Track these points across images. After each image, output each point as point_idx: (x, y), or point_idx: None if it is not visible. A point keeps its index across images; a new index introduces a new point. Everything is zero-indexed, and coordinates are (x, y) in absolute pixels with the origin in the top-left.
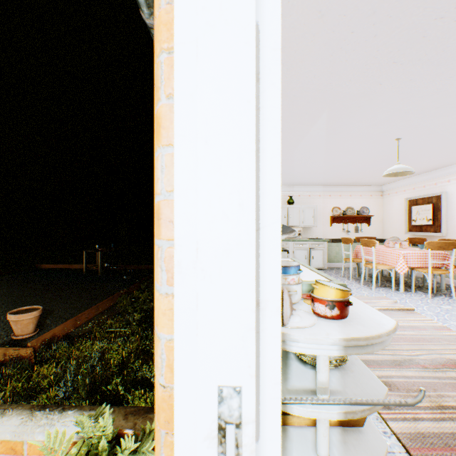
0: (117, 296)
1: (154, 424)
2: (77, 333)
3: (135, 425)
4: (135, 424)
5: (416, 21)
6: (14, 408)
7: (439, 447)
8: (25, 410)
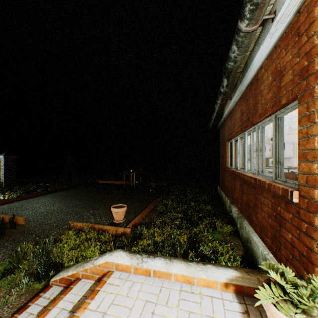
0: (155, 202)
1: (314, 277)
2: (144, 222)
3: (258, 279)
4: (258, 278)
5: None
6: (174, 259)
7: None
8: (181, 261)
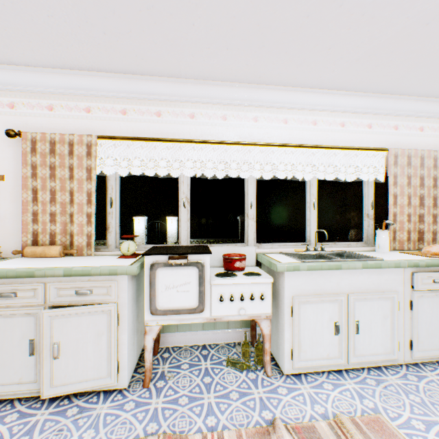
0: None
1: None
2: None
3: None
4: None
5: None
6: None
7: None
8: None
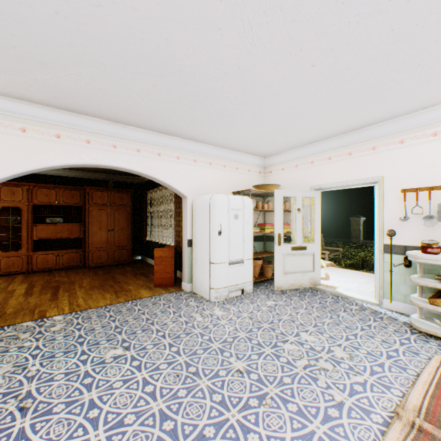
0: None
1: None
2: None
3: None
4: None
5: None
6: None
7: None
8: None
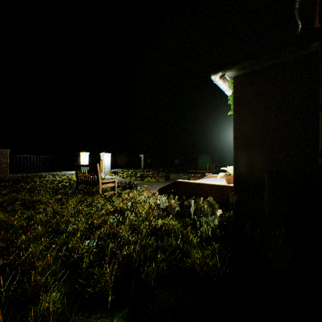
0: None
1: None
2: None
3: None
4: None
5: None
6: None
7: None
8: None
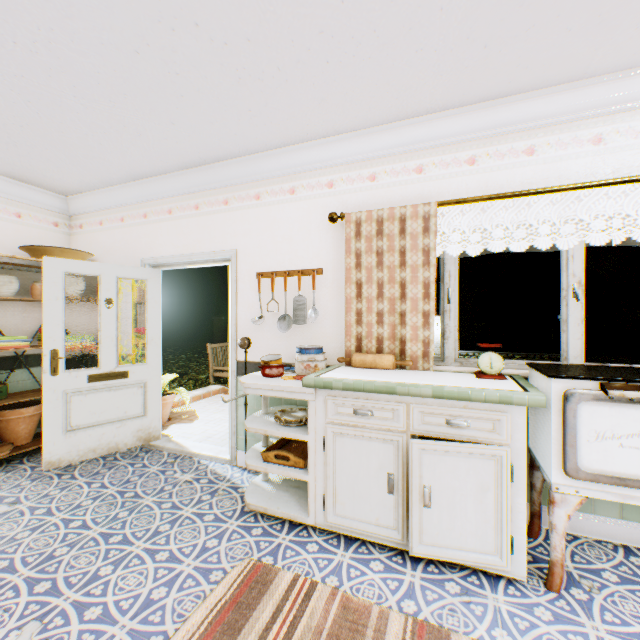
0: None
1: None
2: None
3: None
4: None
5: (280, 2)
6: None
7: (244, 592)
8: None
